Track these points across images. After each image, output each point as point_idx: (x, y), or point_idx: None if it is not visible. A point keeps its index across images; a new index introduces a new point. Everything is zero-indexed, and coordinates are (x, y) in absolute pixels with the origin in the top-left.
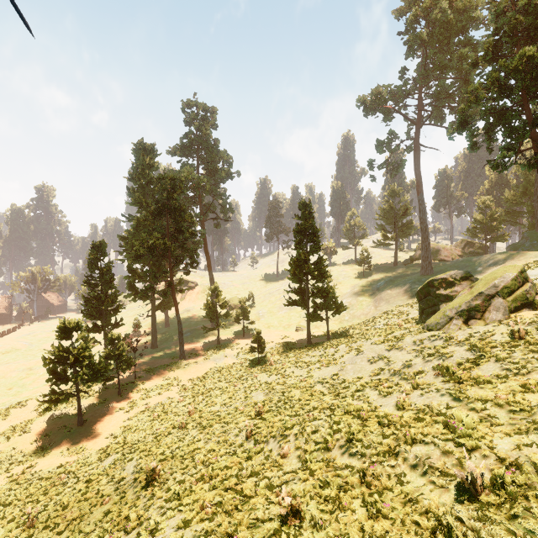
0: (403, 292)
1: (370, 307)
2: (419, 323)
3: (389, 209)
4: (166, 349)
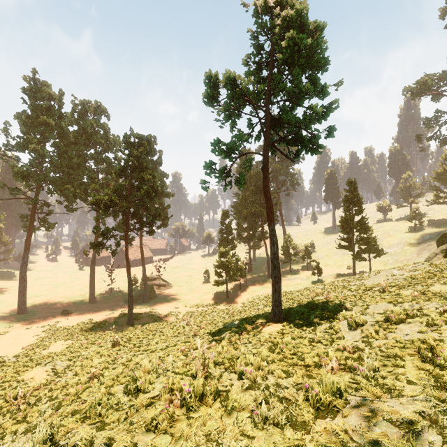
0: None
1: (413, 254)
2: None
3: (443, 172)
4: (258, 273)
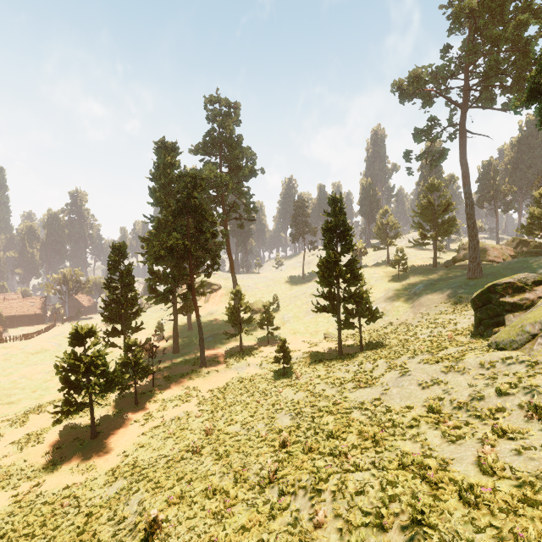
0: (448, 298)
1: (408, 313)
2: (473, 335)
3: (428, 205)
4: (188, 354)
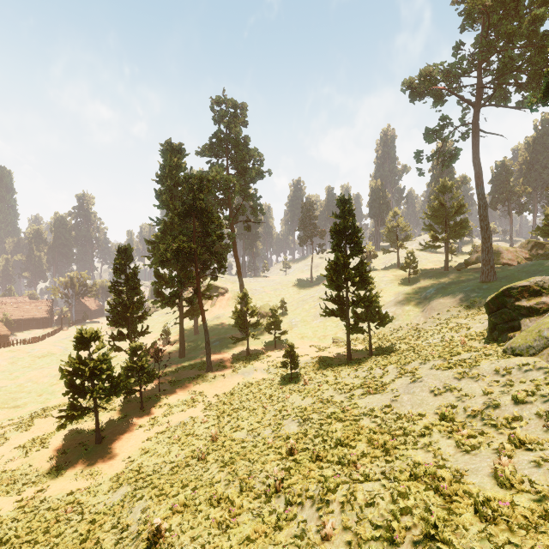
0: (460, 302)
1: (419, 318)
2: (487, 340)
3: (439, 207)
4: (194, 358)
